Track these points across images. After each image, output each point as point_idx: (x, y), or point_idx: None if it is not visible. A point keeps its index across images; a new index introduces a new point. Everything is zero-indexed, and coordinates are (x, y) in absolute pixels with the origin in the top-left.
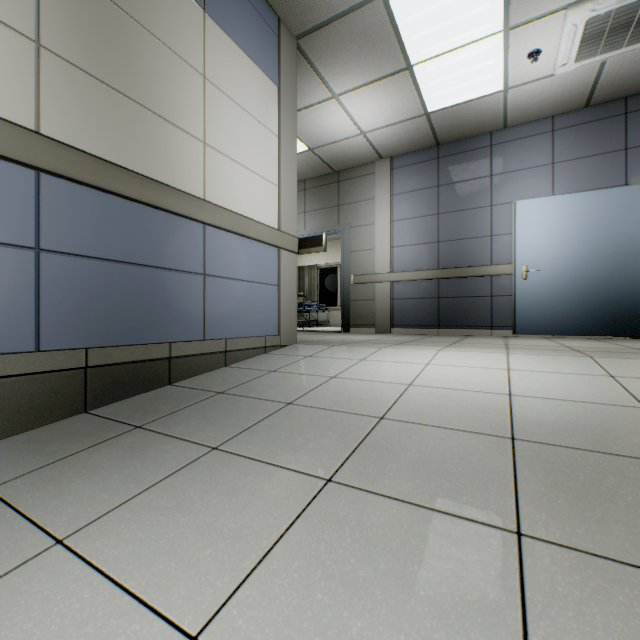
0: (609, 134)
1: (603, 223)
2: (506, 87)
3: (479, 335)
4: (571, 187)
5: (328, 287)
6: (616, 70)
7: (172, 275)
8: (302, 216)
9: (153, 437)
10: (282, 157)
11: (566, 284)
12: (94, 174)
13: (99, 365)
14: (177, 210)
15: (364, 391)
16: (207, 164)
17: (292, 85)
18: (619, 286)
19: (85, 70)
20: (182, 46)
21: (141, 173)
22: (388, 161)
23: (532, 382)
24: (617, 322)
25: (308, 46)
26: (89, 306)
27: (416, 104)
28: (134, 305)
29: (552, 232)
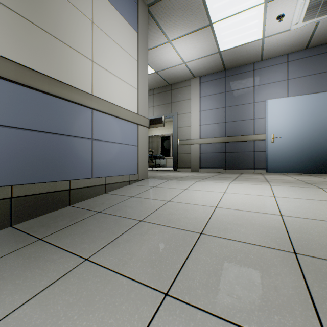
0: (319, 63)
1: (316, 112)
2: (263, 36)
3: (247, 173)
4: (298, 92)
5: (165, 146)
6: (324, 27)
7: (71, 139)
8: (151, 108)
9: (47, 248)
10: (139, 72)
11: (295, 145)
12: (16, 74)
13: (21, 196)
14: (74, 100)
15: (188, 211)
16: (94, 73)
17: (145, 32)
18: (324, 146)
19: (11, 8)
20: (78, 1)
21: (50, 76)
22: (198, 79)
23: (292, 206)
24: (323, 166)
25: (154, 11)
26: (14, 158)
27: (214, 46)
28: (46, 157)
29: (287, 117)
